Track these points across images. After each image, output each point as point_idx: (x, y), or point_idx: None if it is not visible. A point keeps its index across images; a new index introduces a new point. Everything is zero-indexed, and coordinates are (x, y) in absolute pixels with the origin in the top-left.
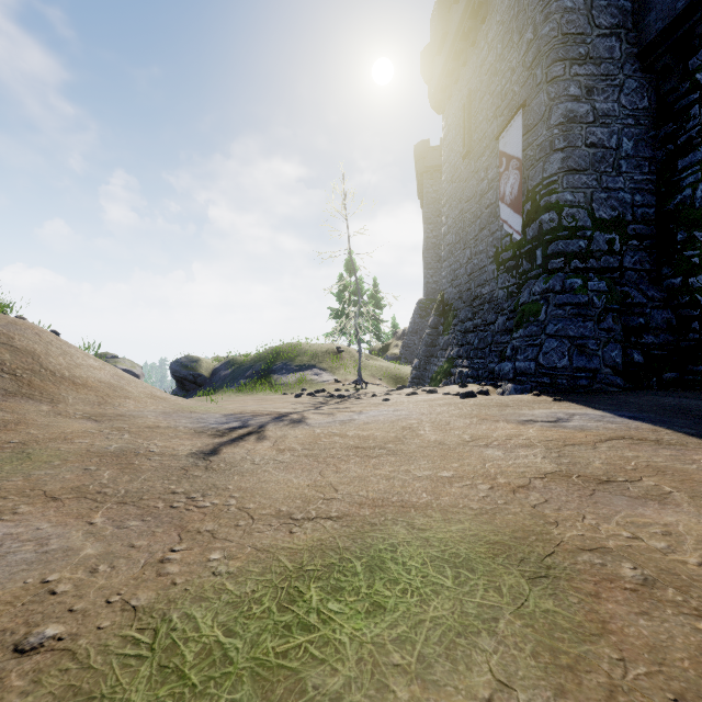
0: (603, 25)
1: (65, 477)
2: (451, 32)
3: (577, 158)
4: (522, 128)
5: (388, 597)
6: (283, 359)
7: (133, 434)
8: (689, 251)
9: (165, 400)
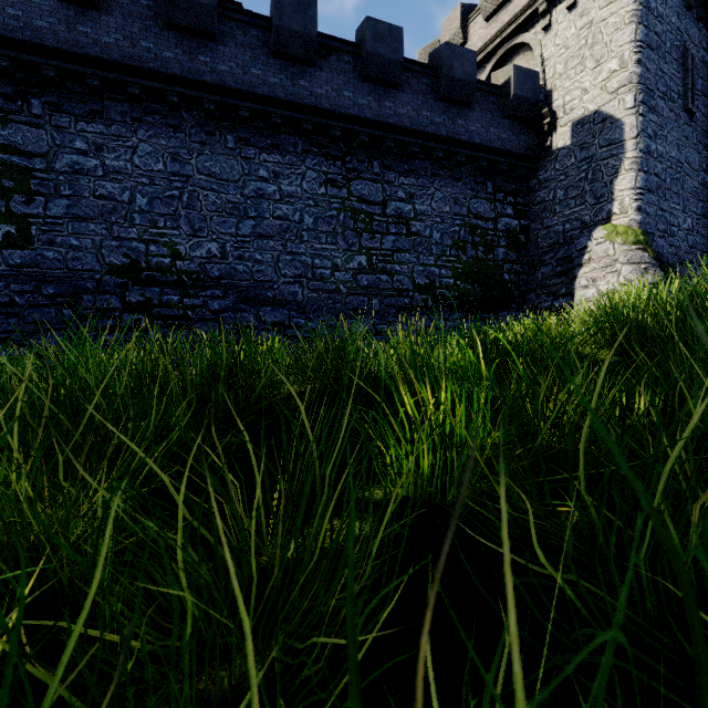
0: None
1: None
2: None
3: None
4: None
5: None
6: None
7: None
8: None
9: None
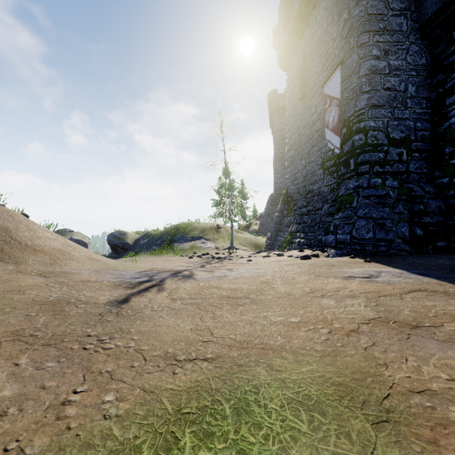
0: (395, 8)
1: (9, 322)
2: (292, 16)
3: (378, 98)
4: (340, 78)
5: (253, 443)
6: (181, 232)
7: (69, 287)
8: (453, 160)
9: (98, 261)
